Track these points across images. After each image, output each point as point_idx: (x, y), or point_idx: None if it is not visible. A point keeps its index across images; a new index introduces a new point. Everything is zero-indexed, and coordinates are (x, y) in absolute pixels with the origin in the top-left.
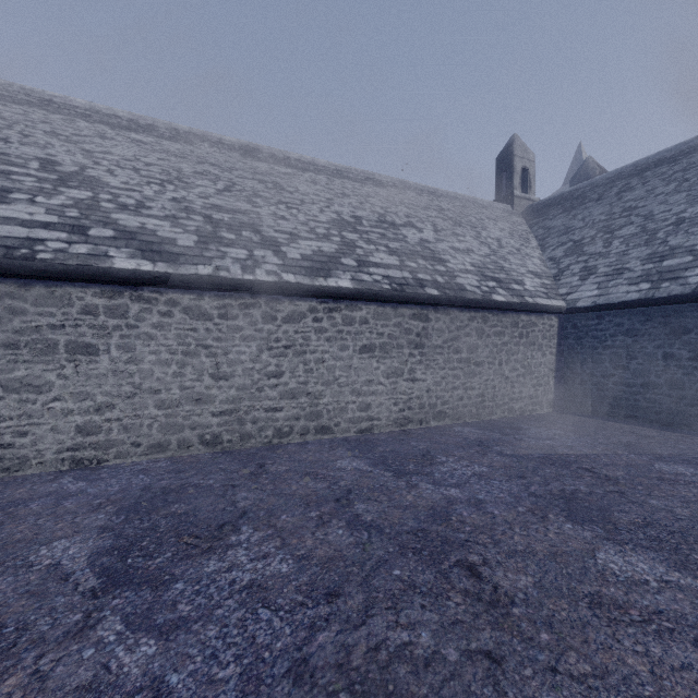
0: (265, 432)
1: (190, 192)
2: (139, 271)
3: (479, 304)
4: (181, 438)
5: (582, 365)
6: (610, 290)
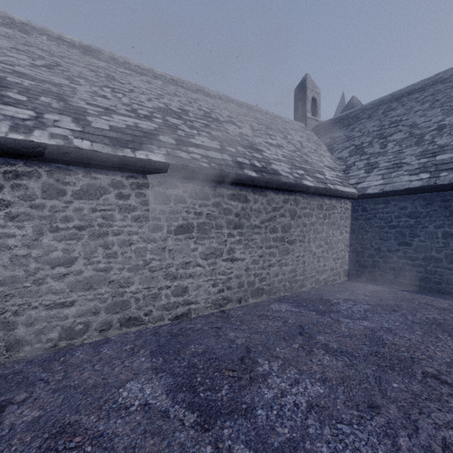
0: (47, 334)
1: None
2: None
3: (292, 188)
4: None
5: (371, 242)
6: (394, 180)
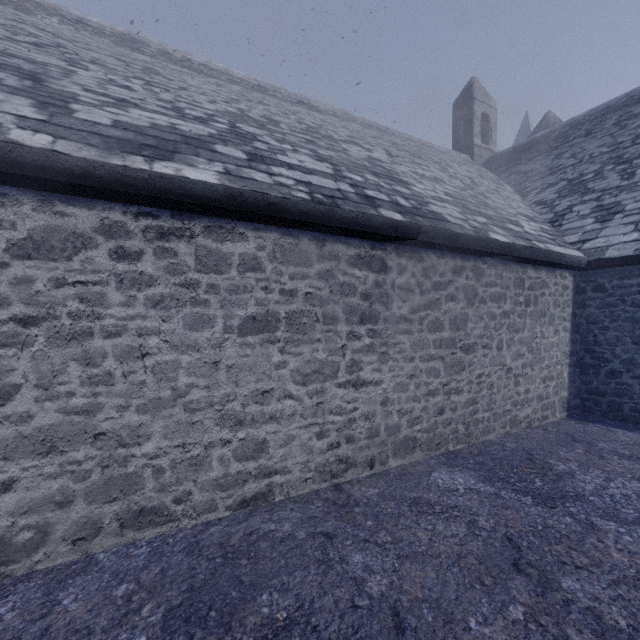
0: None
1: None
2: None
3: (471, 245)
4: None
5: (614, 347)
6: None
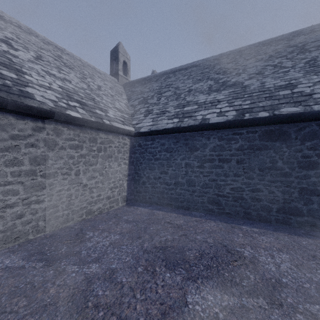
0: None
1: None
2: None
3: (45, 114)
4: None
5: (144, 171)
6: (158, 122)
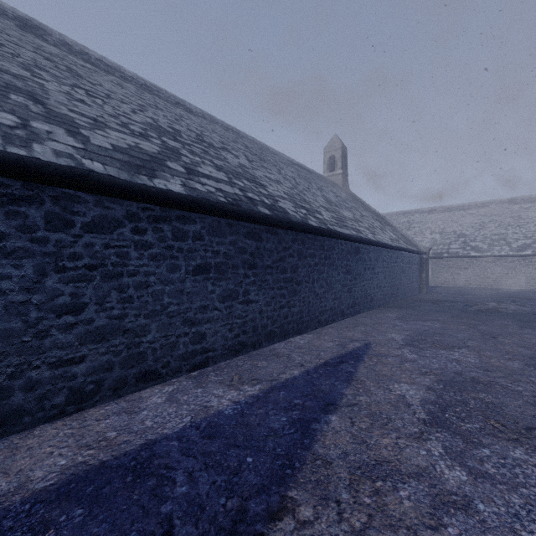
0: (503, 285)
1: (486, 231)
2: (475, 255)
3: None
4: (483, 284)
5: None
6: None
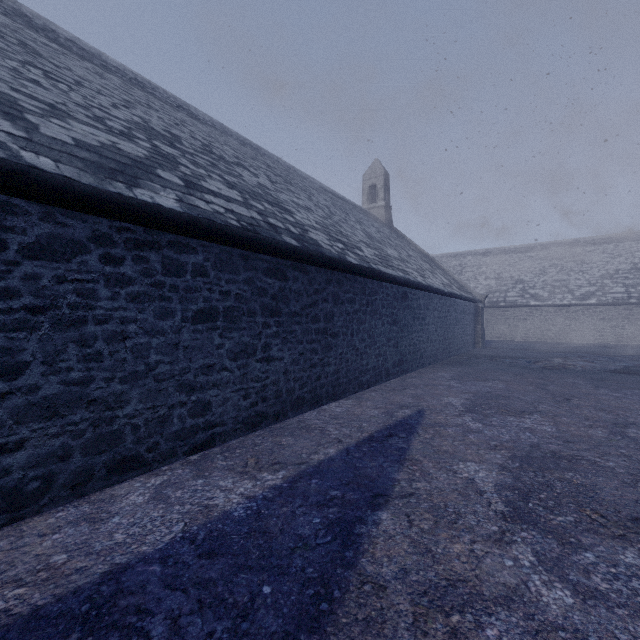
0: (566, 339)
1: (547, 276)
2: (535, 304)
3: None
4: (544, 338)
5: None
6: None
